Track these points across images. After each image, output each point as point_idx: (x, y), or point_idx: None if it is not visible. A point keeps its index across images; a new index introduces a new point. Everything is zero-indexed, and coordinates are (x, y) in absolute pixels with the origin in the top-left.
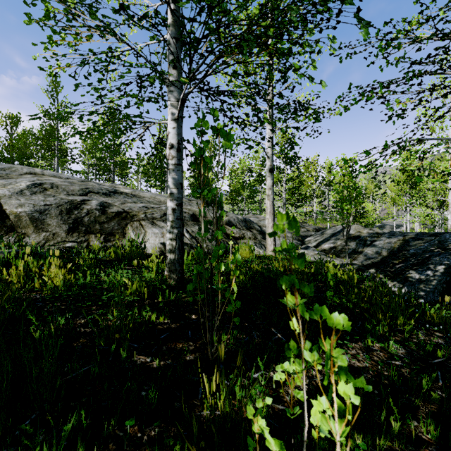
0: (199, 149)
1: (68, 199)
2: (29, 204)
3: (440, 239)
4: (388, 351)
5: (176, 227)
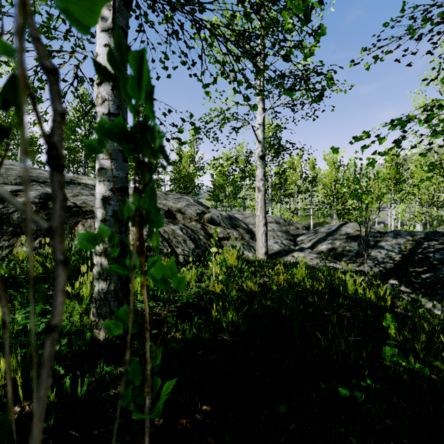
0: None
1: None
2: None
3: None
4: None
5: (111, 233)
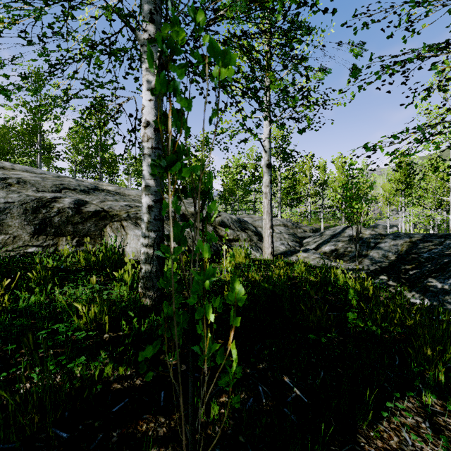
0: (162, 79)
1: (36, 196)
2: None
3: None
4: None
5: (153, 231)
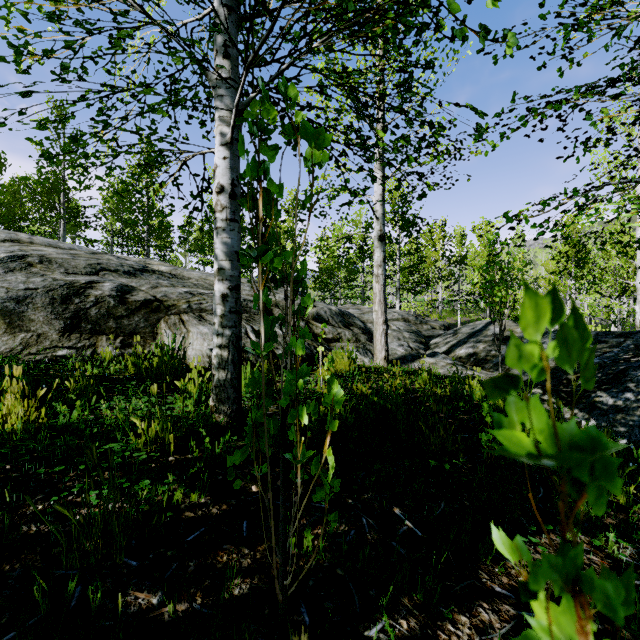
0: (253, 163)
1: (66, 281)
2: (0, 287)
3: (638, 343)
4: (606, 552)
5: (229, 327)
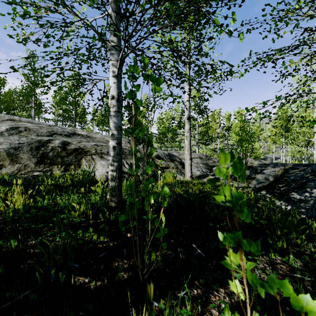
0: (130, 92)
1: (37, 139)
2: (7, 142)
3: (312, 169)
4: (289, 264)
5: (116, 161)
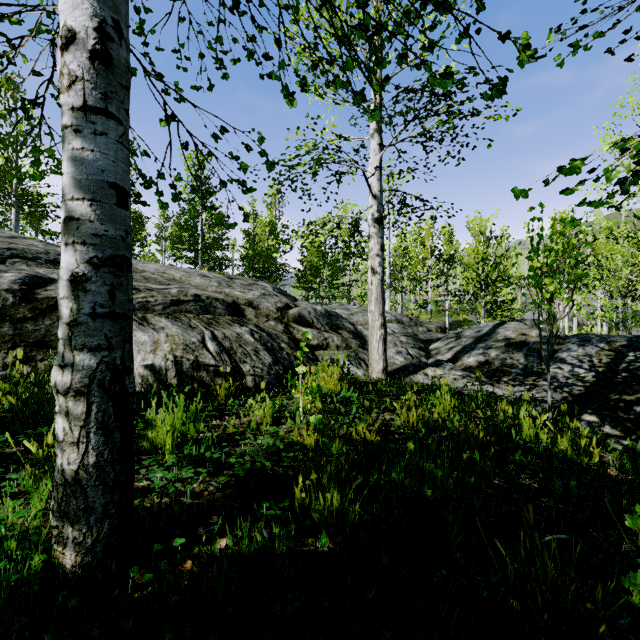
0: None
1: None
2: None
3: None
4: None
5: (90, 348)
